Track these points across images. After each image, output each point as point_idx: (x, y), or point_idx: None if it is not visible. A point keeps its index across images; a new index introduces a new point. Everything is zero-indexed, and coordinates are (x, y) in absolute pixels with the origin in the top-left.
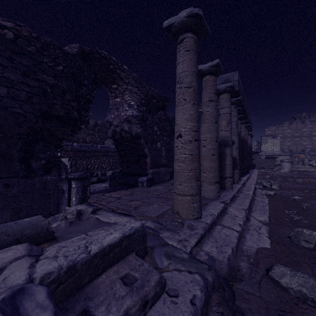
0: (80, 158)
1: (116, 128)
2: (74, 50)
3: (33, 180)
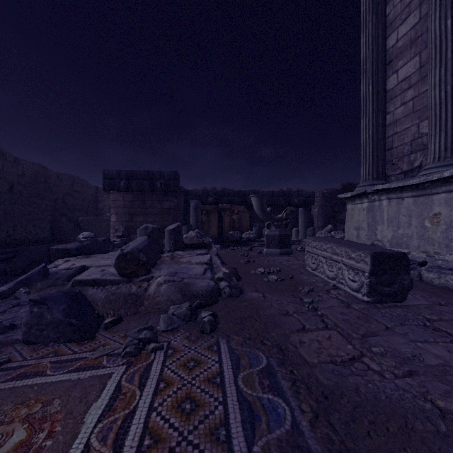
0: (339, 224)
1: None
2: (340, 187)
3: None
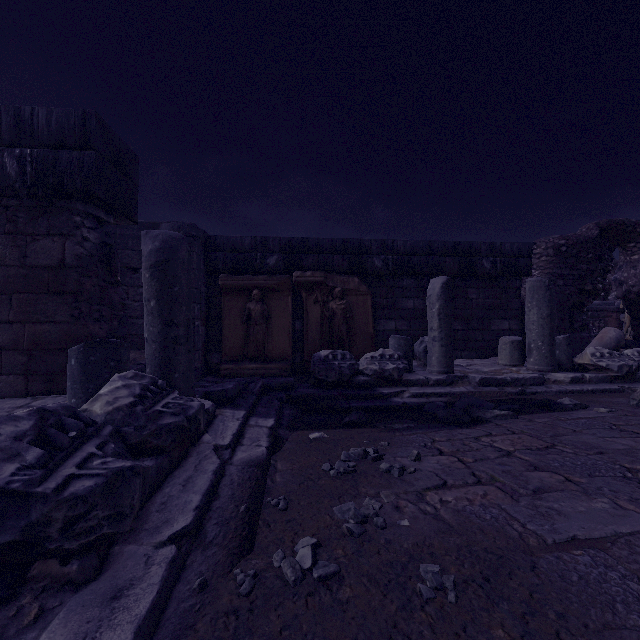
0: None
1: (631, 288)
2: (594, 233)
3: (575, 335)
